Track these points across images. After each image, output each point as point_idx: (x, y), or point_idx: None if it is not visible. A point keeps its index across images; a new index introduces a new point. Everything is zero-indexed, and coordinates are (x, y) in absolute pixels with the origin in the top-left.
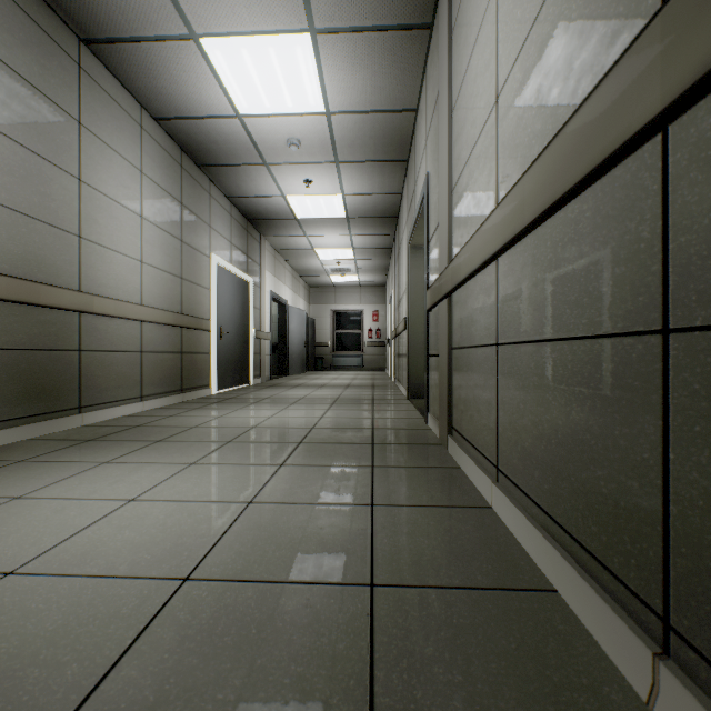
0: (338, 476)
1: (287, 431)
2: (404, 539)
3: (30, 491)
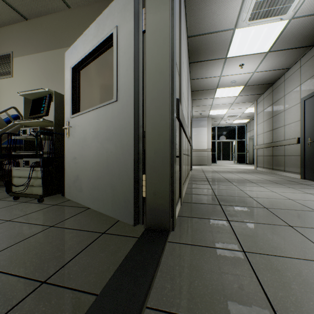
0: (225, 193)
1: (304, 221)
2: (205, 186)
3: (312, 194)
